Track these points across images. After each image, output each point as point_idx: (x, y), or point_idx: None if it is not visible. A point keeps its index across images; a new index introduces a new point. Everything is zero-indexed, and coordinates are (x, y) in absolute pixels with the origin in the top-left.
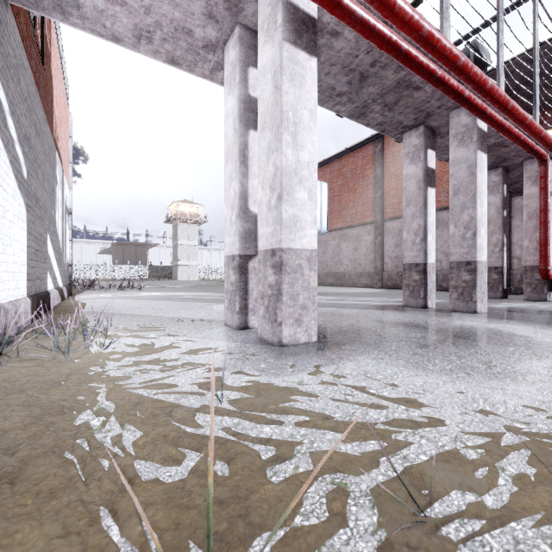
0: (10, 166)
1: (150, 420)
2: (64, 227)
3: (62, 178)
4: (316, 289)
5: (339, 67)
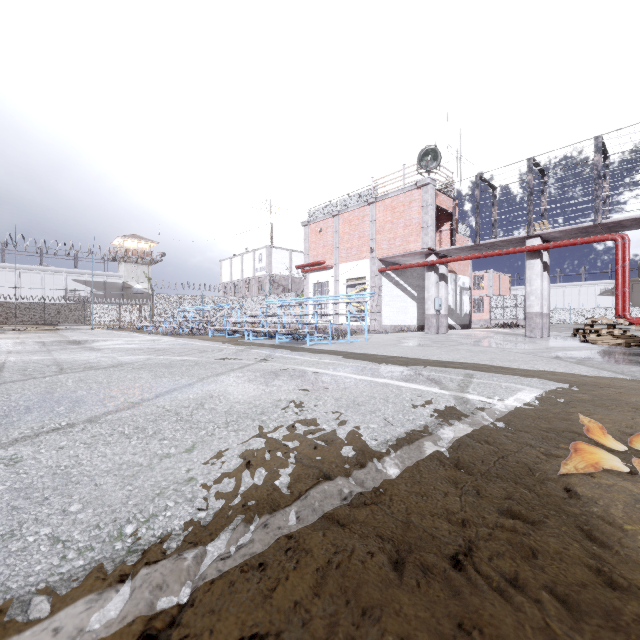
0: (409, 297)
1: (393, 333)
2: (458, 298)
3: (455, 278)
4: (433, 323)
5: (465, 251)
